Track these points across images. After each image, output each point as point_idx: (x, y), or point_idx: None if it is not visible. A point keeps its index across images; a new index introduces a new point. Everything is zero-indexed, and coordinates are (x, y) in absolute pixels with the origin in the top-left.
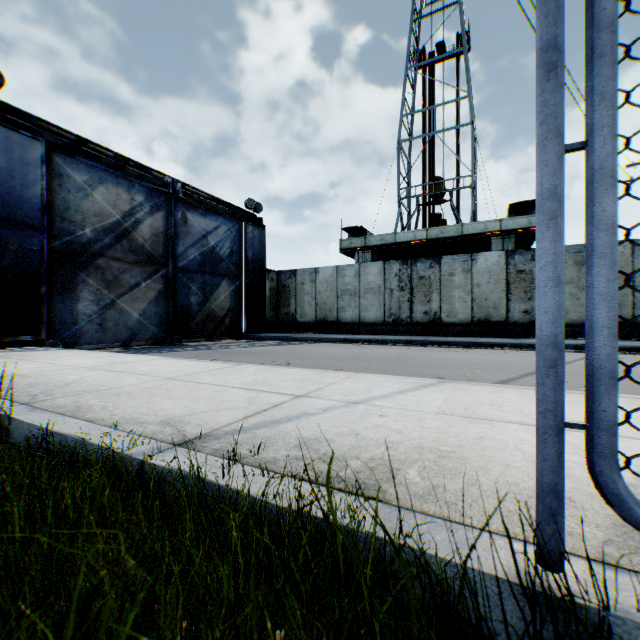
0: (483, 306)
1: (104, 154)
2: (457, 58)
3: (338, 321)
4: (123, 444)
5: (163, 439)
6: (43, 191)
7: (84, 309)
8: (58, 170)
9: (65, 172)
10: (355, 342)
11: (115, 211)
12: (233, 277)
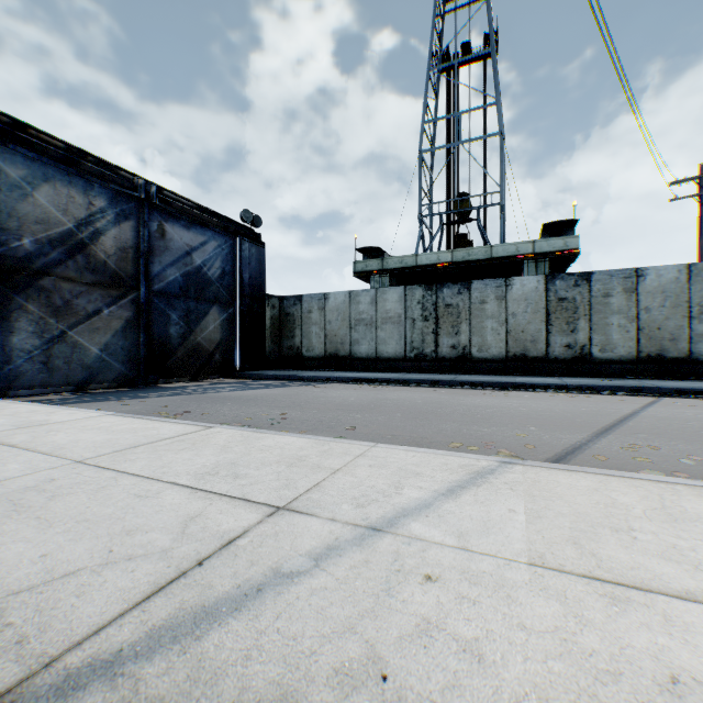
0: (519, 339)
1: (51, 144)
2: (484, 61)
3: (351, 356)
4: None
5: None
6: None
7: (21, 343)
8: None
9: None
10: (371, 382)
11: (66, 218)
12: (225, 303)
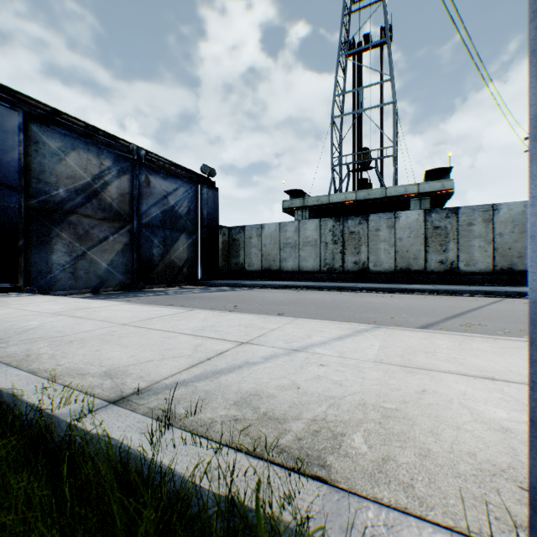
0: (405, 257)
1: (76, 124)
2: (381, 47)
3: (281, 270)
4: (52, 404)
5: (100, 395)
6: (21, 156)
7: (58, 260)
8: (34, 137)
9: (41, 139)
10: (295, 288)
11: (86, 174)
12: (190, 232)
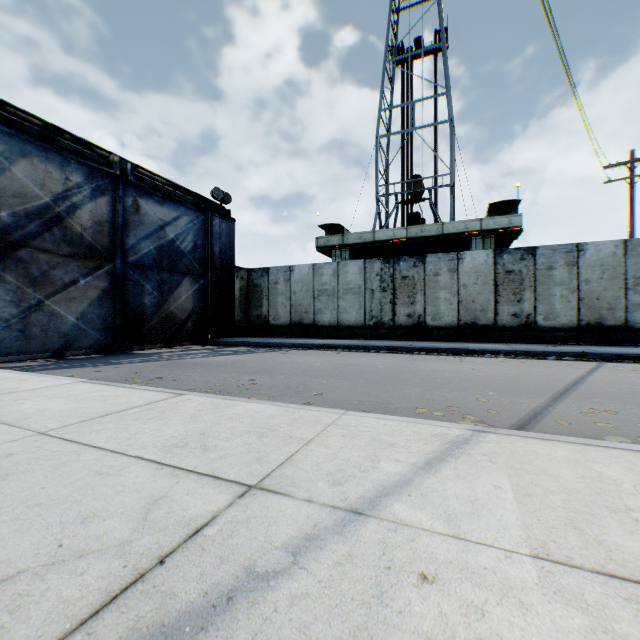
0: (470, 308)
1: (29, 122)
2: (435, 55)
3: (315, 324)
4: None
5: None
6: None
7: None
8: None
9: None
10: (334, 348)
11: (43, 192)
12: (197, 275)
